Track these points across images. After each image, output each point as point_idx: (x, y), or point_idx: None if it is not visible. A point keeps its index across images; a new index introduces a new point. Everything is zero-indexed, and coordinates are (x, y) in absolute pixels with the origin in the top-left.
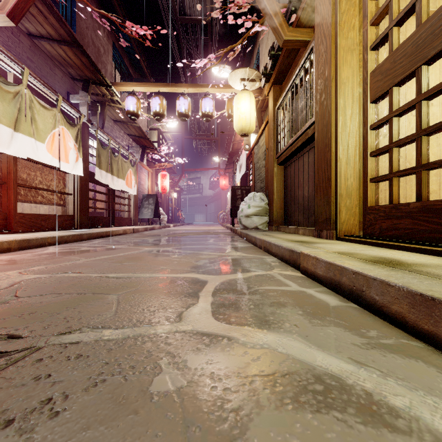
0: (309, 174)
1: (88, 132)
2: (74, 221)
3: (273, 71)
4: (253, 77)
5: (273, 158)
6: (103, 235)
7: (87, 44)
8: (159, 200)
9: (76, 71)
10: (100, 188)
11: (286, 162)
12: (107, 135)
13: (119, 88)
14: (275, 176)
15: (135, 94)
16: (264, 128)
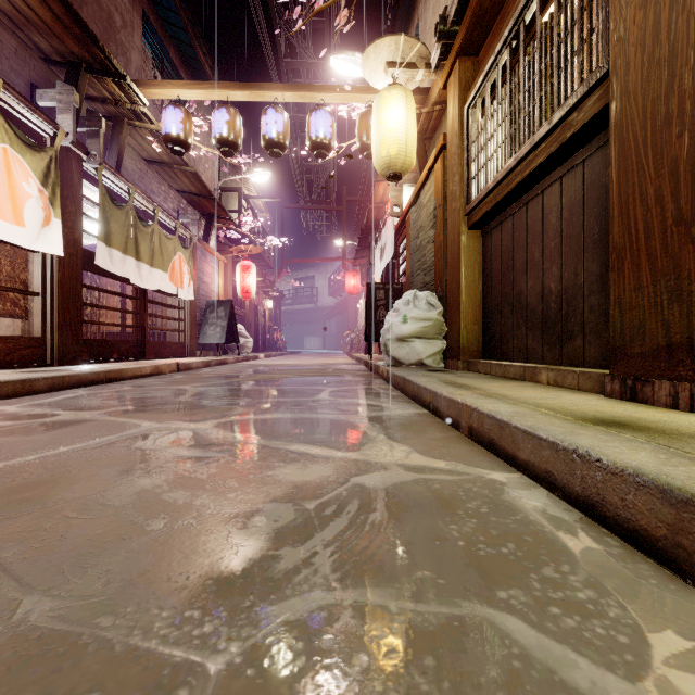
0: (562, 234)
1: (79, 170)
2: (44, 349)
3: (459, 25)
4: (411, 57)
5: (458, 214)
6: (97, 378)
7: None
8: (240, 312)
9: (49, 41)
10: (131, 289)
11: (490, 221)
12: (125, 182)
13: (151, 93)
14: (464, 253)
15: (180, 104)
16: (432, 165)
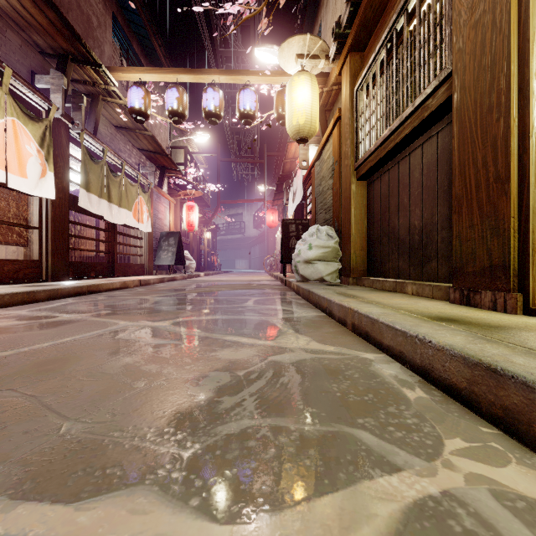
0: (423, 186)
1: (66, 135)
2: (41, 269)
3: (350, 29)
4: (315, 51)
5: (349, 169)
6: (81, 291)
7: (68, 6)
8: (186, 241)
9: (44, 39)
10: (103, 223)
11: (373, 174)
12: (100, 143)
13: (120, 76)
14: (354, 198)
15: (141, 84)
16: (331, 131)
